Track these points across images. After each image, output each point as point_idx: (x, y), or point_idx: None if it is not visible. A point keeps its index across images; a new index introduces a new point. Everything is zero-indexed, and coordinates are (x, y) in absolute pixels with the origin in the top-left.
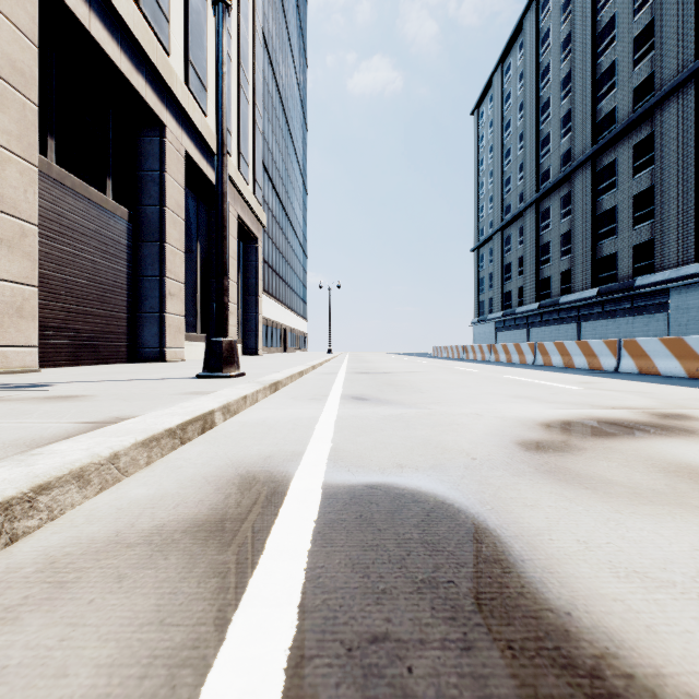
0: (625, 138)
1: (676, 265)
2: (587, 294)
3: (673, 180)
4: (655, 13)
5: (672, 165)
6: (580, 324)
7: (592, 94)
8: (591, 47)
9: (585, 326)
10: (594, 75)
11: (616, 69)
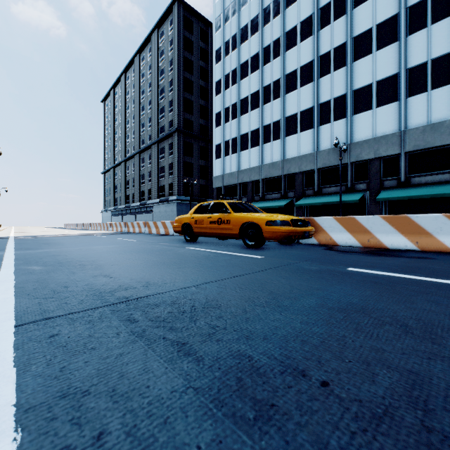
0: (147, 151)
1: (154, 199)
2: (137, 204)
3: (154, 172)
4: (151, 115)
5: (154, 167)
6: (136, 215)
7: (139, 129)
8: (139, 111)
9: (137, 216)
10: (140, 122)
11: (145, 125)
